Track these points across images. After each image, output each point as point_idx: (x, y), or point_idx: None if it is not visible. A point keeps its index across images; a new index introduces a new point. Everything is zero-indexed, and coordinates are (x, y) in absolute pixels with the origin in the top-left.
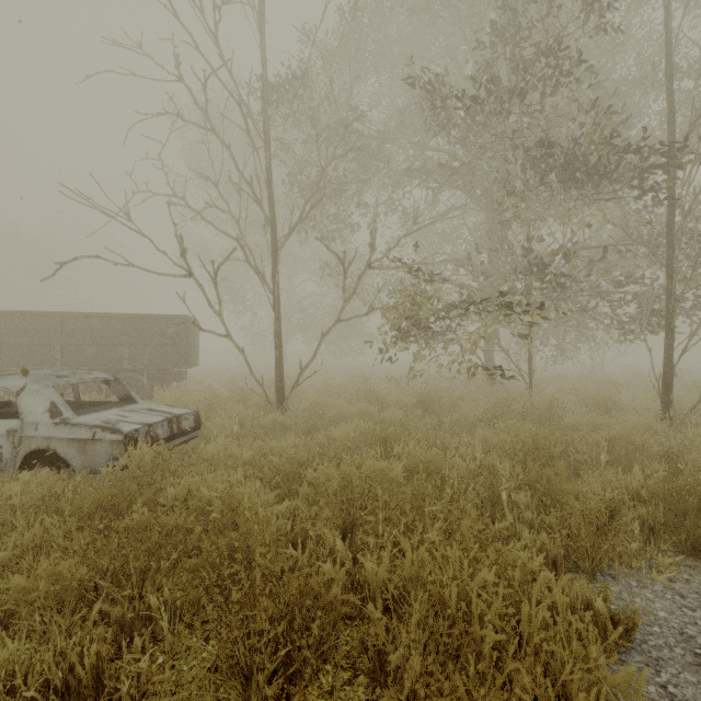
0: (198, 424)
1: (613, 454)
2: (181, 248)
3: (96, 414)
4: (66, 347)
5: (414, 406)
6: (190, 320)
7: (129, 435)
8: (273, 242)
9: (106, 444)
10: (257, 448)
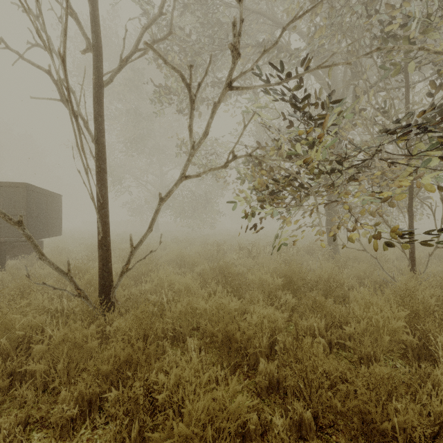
0: None
1: None
2: None
3: None
4: None
5: (280, 289)
6: (33, 189)
7: None
8: (95, 73)
9: None
10: None
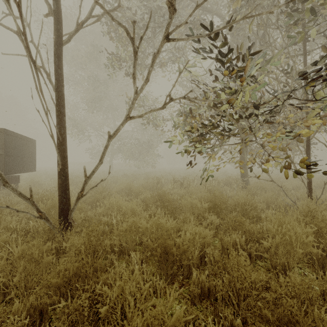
0: None
1: None
2: None
3: None
4: None
5: (206, 211)
6: (10, 133)
7: None
8: (55, 33)
9: None
10: None
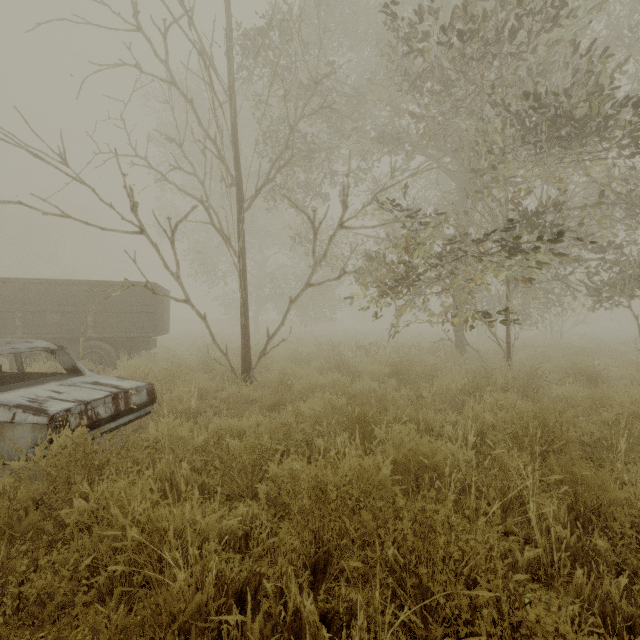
0: (152, 398)
1: (631, 437)
2: (131, 201)
3: (26, 390)
4: (27, 315)
5: (387, 376)
6: (157, 287)
7: (56, 417)
8: (238, 203)
9: (27, 427)
10: (213, 430)
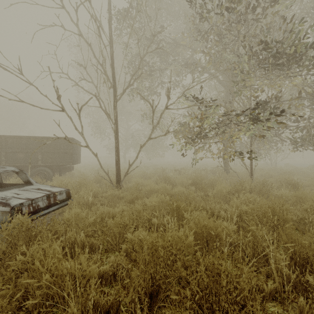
0: (68, 197)
1: None
2: (57, 94)
3: (1, 193)
4: (7, 154)
5: (190, 185)
6: (74, 140)
7: (15, 207)
8: (114, 96)
9: None
10: (99, 214)
